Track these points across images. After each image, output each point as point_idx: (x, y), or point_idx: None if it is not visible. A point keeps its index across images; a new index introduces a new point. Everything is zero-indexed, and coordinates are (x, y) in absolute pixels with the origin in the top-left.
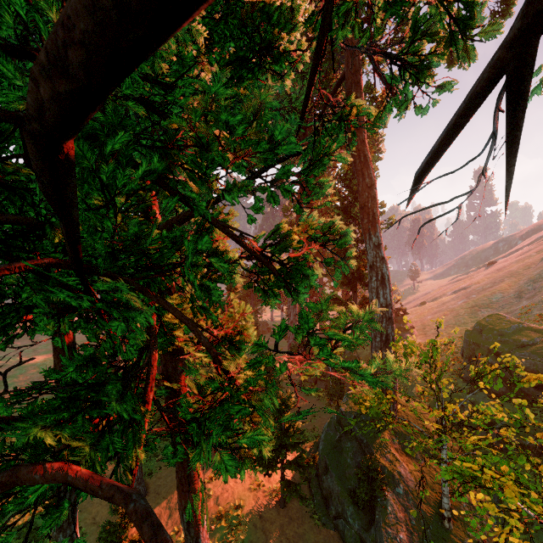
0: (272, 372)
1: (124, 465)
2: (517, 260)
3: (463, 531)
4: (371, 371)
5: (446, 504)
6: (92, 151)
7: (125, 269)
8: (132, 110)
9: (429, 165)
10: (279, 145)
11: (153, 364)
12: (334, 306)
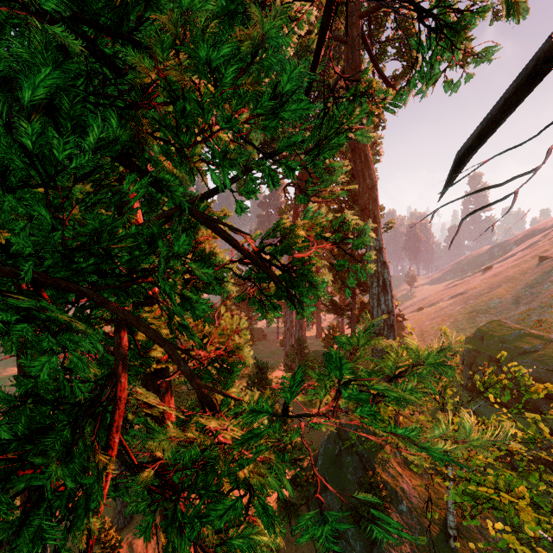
0: (268, 383)
1: (66, 550)
2: (513, 266)
3: (469, 550)
4: (444, 448)
5: (452, 522)
6: (3, 98)
7: (86, 275)
8: (67, 40)
9: (481, 140)
10: (285, 102)
11: (121, 396)
12: (380, 338)
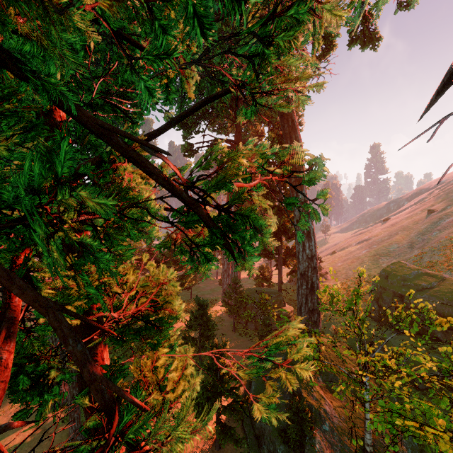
0: (208, 318)
1: None
2: (407, 217)
3: None
4: None
5: (369, 440)
6: None
7: None
8: None
9: None
10: None
11: None
12: None
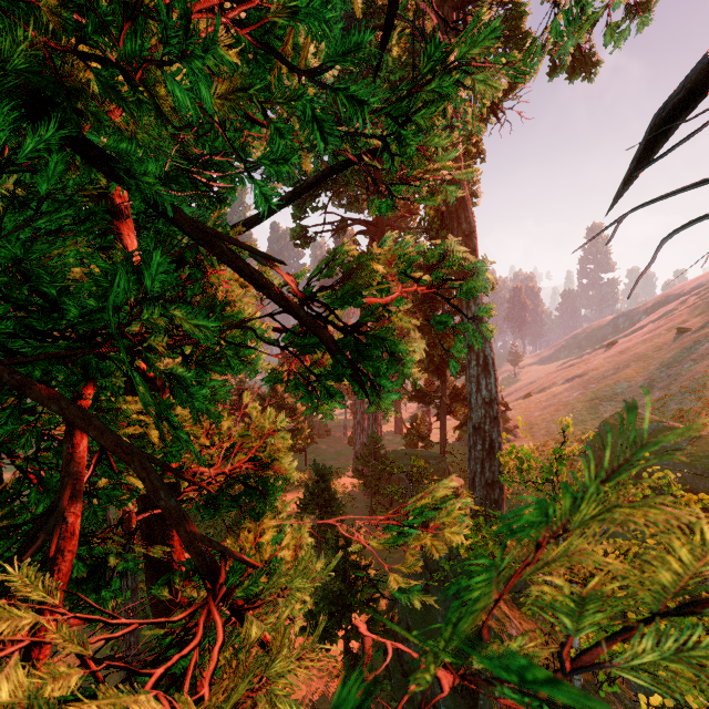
0: (332, 494)
1: None
2: (644, 340)
3: None
4: None
5: (577, 680)
6: None
7: (7, 339)
8: None
9: None
10: None
11: (65, 547)
12: (651, 499)
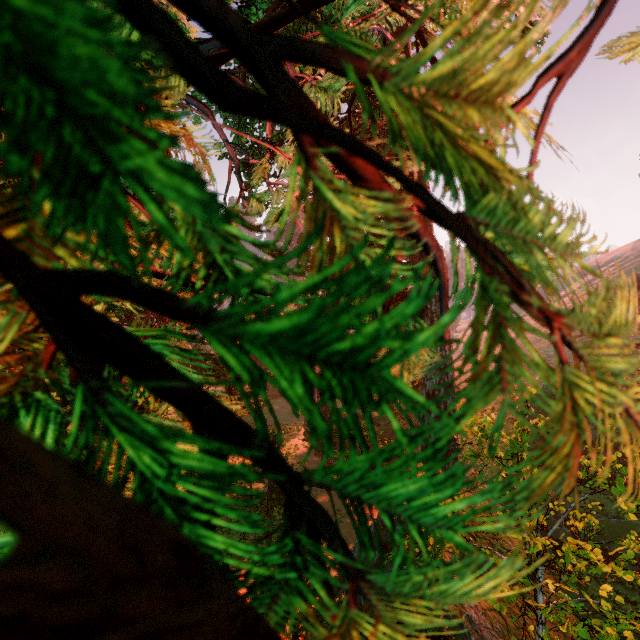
0: None
1: None
2: (571, 307)
3: None
4: None
5: None
6: None
7: None
8: None
9: None
10: None
11: None
12: None
